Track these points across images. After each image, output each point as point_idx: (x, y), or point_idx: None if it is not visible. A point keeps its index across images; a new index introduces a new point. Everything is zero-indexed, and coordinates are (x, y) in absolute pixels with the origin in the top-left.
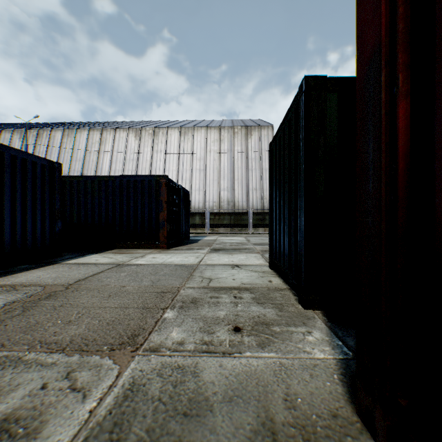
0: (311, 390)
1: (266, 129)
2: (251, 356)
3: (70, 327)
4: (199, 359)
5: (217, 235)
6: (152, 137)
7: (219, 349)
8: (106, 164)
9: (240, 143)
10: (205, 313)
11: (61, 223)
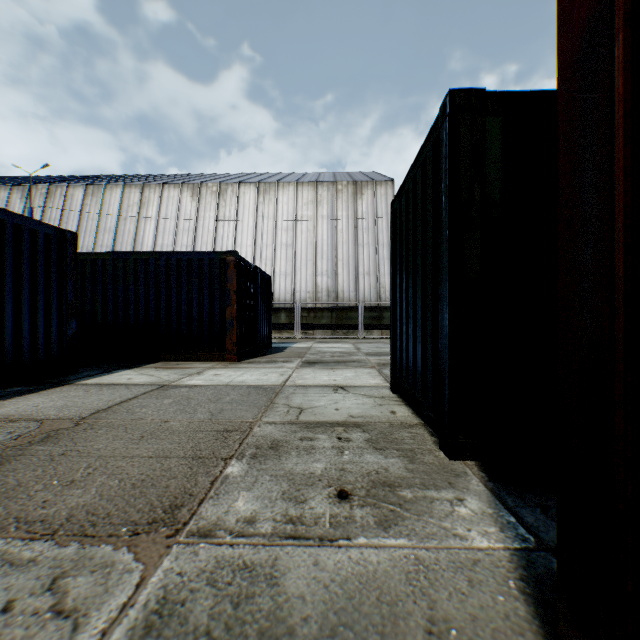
0: (472, 612)
1: (383, 186)
2: (367, 544)
3: (70, 492)
4: (279, 551)
5: (312, 340)
6: (217, 196)
7: (314, 532)
8: (148, 237)
9: (346, 206)
10: (292, 467)
11: (77, 323)
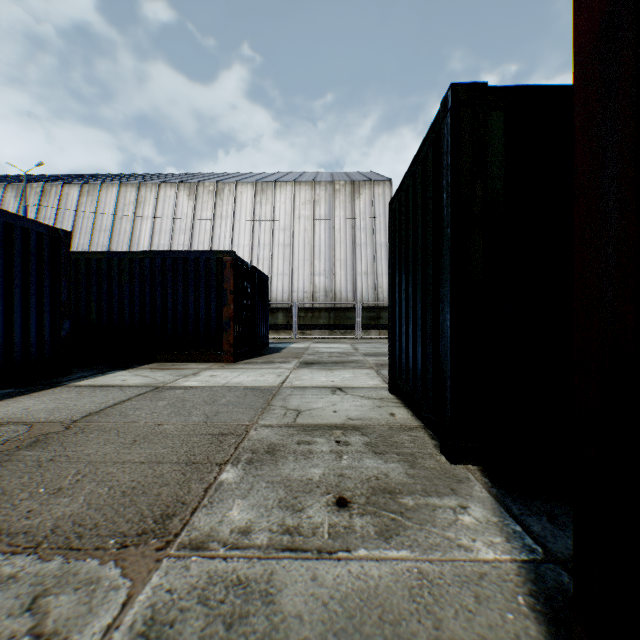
0: (480, 632)
1: (381, 185)
2: (368, 556)
3: (57, 501)
4: (275, 564)
5: (309, 340)
6: (214, 196)
7: (312, 543)
8: (144, 236)
9: (344, 205)
10: (289, 472)
11: (70, 323)
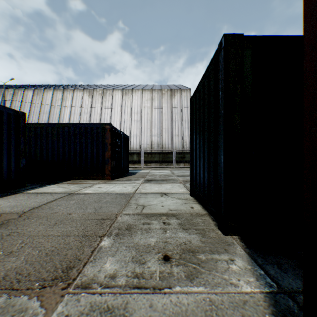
0: None
1: (185, 91)
2: (181, 291)
3: (9, 259)
4: (129, 297)
5: (149, 169)
6: (102, 96)
7: (150, 283)
8: (66, 116)
9: (167, 101)
10: (138, 241)
11: (25, 160)
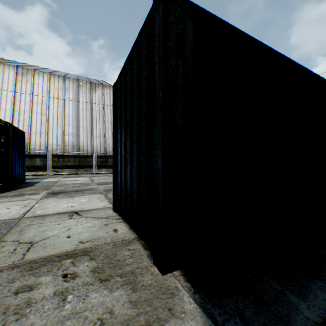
0: None
1: (108, 88)
2: None
3: None
4: None
5: (60, 176)
6: None
7: None
8: None
9: (85, 95)
10: None
11: None
